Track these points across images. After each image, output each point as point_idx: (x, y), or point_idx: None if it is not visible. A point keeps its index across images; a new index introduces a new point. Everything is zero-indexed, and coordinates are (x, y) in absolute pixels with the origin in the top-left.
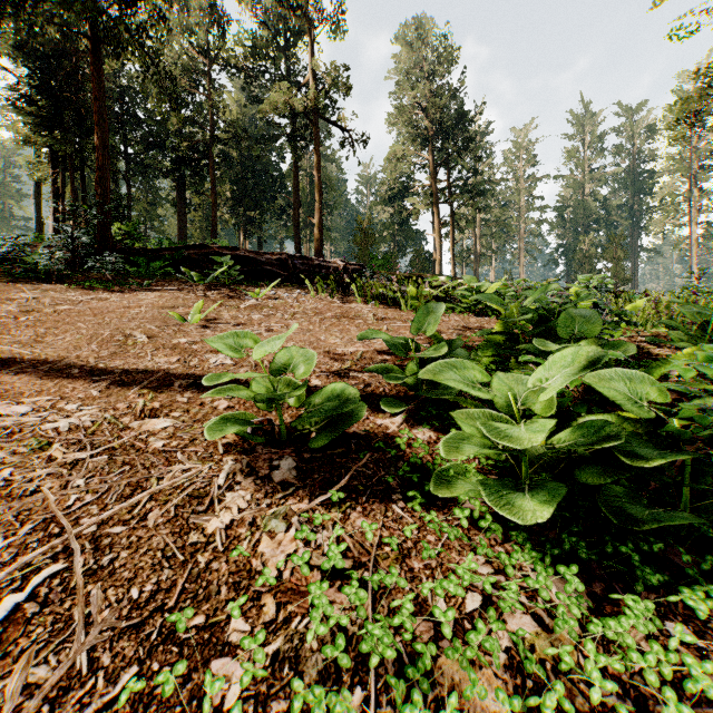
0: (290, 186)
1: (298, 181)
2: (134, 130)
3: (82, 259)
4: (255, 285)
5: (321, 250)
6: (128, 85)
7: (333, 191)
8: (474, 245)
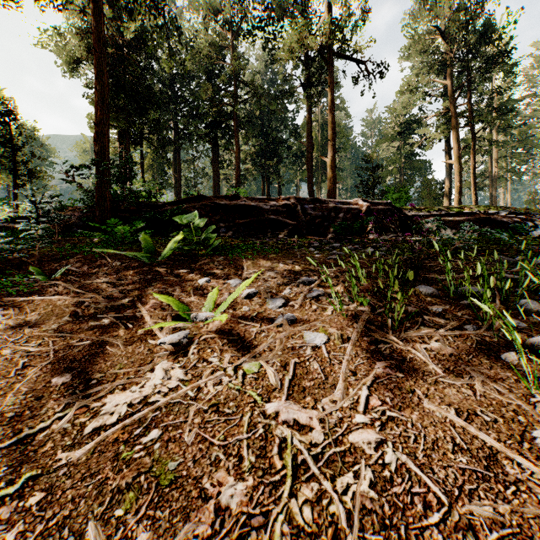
0: (304, 137)
1: (310, 126)
2: (181, 108)
3: (88, 221)
4: (241, 254)
5: (333, 188)
6: (177, 72)
7: (342, 134)
8: (489, 168)
